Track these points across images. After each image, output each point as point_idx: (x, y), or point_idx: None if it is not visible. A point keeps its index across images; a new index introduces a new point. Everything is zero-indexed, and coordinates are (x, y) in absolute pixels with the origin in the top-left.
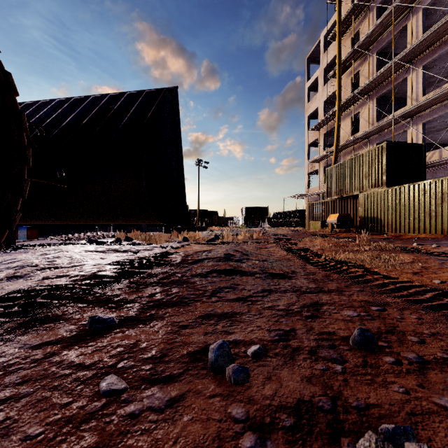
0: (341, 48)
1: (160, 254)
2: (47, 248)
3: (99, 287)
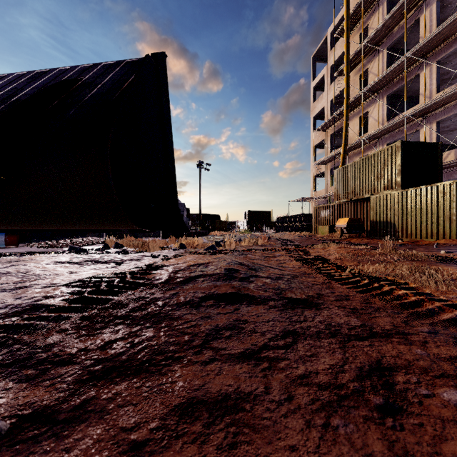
0: (349, 44)
1: (143, 268)
2: (11, 259)
3: (24, 331)
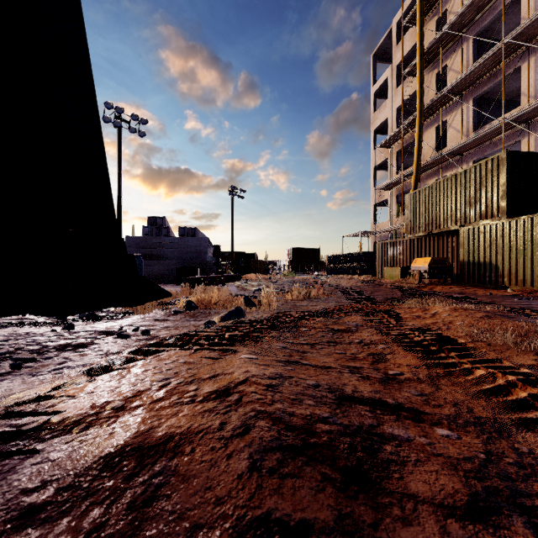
0: (423, 33)
1: None
2: None
3: None
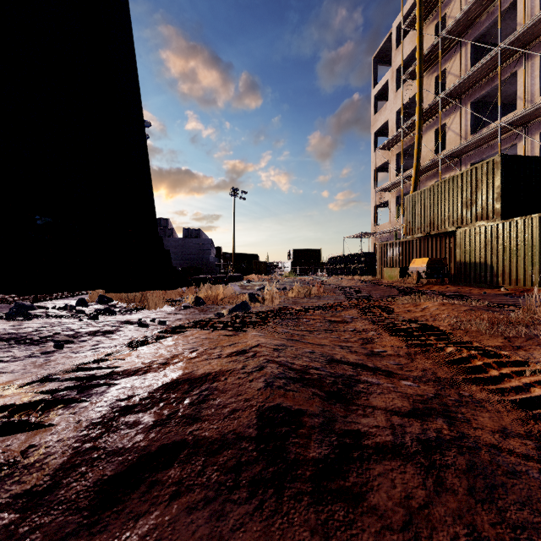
0: (422, 37)
1: (46, 389)
2: None
3: None
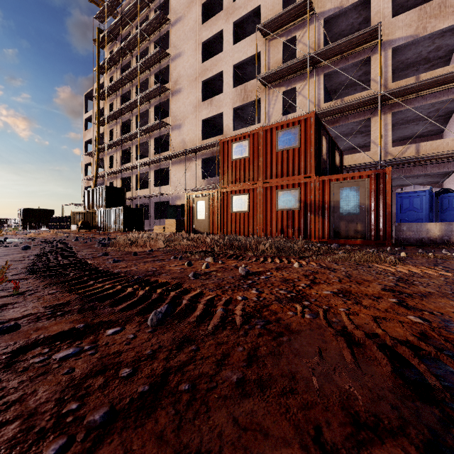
0: (99, 111)
1: None
2: None
3: None
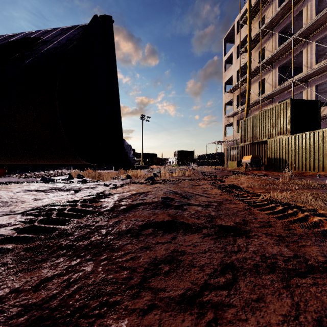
0: (251, 29)
1: (93, 196)
2: None
3: None
